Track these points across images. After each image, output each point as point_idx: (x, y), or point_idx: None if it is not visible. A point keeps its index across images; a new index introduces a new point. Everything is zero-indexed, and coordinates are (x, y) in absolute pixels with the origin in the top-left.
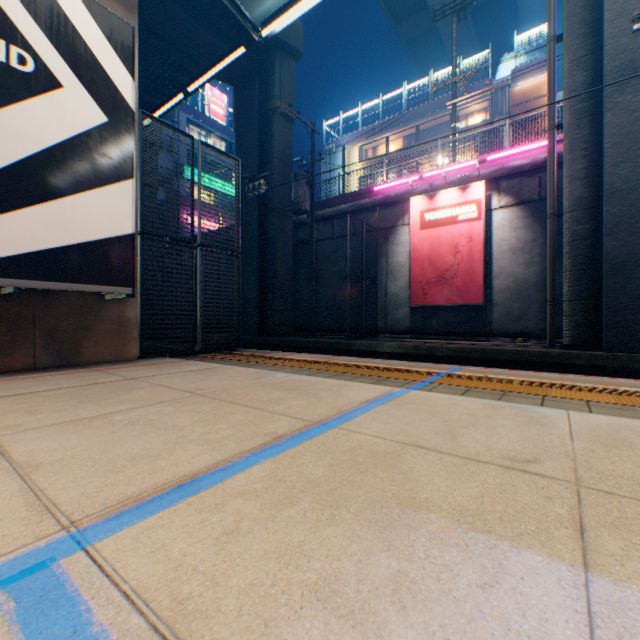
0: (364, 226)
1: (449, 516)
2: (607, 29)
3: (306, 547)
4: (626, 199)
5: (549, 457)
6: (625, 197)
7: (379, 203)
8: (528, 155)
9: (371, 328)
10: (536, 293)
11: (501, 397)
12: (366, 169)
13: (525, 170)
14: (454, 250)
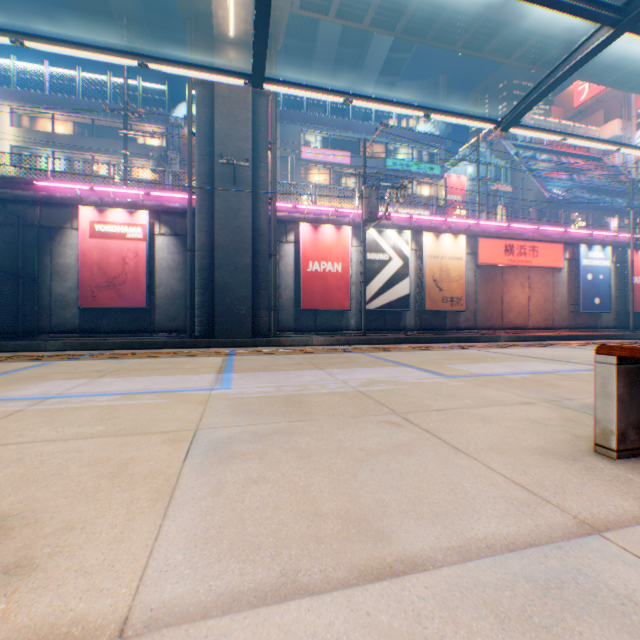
0: (23, 221)
1: (61, 379)
2: (217, 148)
3: (3, 388)
4: (226, 251)
5: (114, 368)
6: (225, 249)
7: (43, 200)
8: (182, 201)
9: (33, 328)
10: (187, 301)
11: (119, 359)
12: (25, 140)
13: (179, 212)
14: (124, 261)
